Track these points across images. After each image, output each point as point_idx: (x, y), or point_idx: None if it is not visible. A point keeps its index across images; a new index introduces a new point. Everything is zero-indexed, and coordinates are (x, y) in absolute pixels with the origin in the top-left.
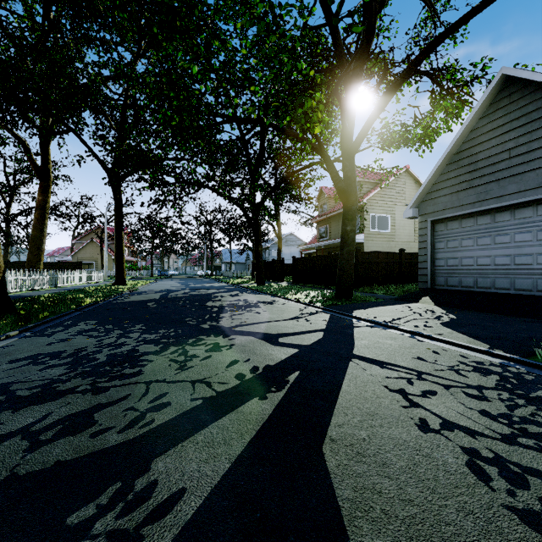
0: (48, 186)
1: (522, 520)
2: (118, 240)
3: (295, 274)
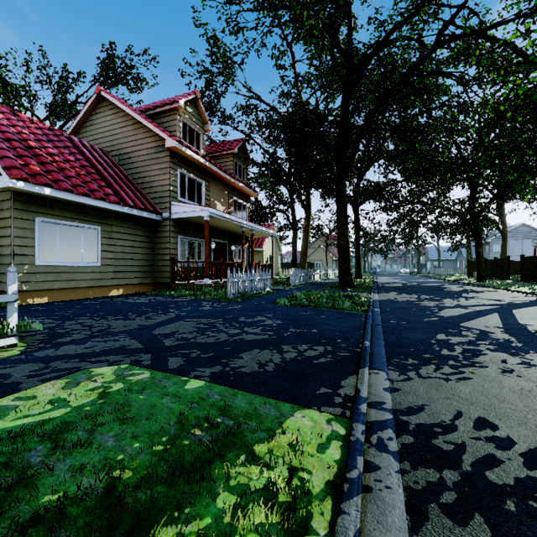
0: (310, 215)
1: None
2: (357, 248)
3: (523, 273)
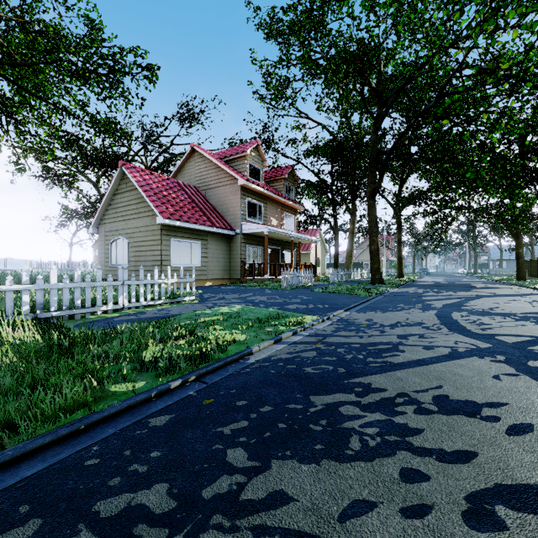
0: (355, 219)
1: (508, 300)
2: (399, 250)
3: None
